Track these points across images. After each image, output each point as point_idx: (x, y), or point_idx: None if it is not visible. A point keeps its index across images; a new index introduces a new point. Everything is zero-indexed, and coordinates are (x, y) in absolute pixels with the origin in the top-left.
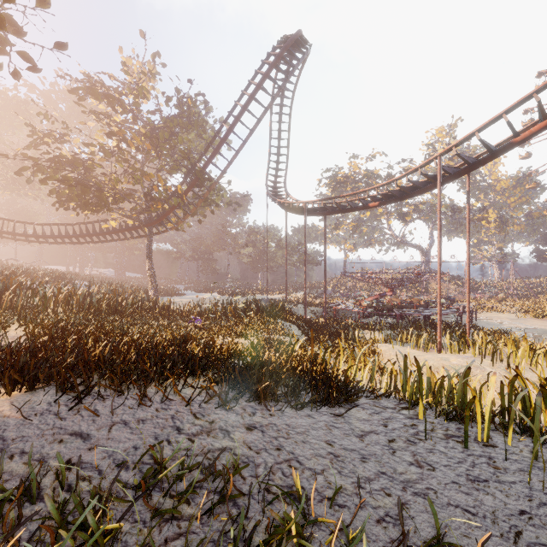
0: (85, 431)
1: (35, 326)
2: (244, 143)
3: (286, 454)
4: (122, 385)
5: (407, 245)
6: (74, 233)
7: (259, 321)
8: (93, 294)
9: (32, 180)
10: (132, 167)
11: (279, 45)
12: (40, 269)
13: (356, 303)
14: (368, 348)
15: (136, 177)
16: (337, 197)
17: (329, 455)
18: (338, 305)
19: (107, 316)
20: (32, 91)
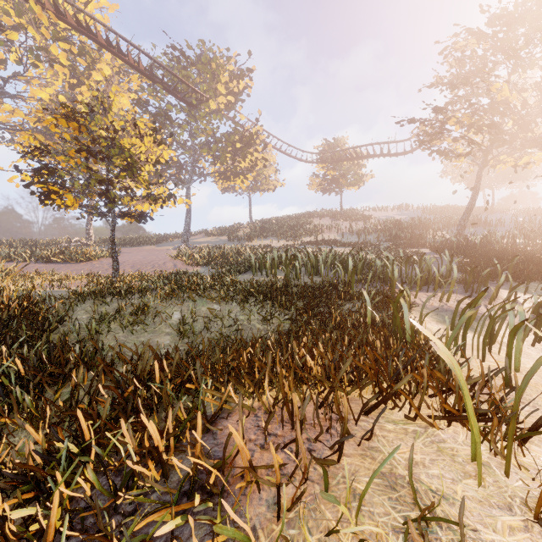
0: None
1: None
2: None
3: None
4: None
5: None
6: None
7: None
8: None
9: None
10: None
11: None
12: None
13: None
14: None
15: None
16: None
17: None
18: None
19: None
20: None
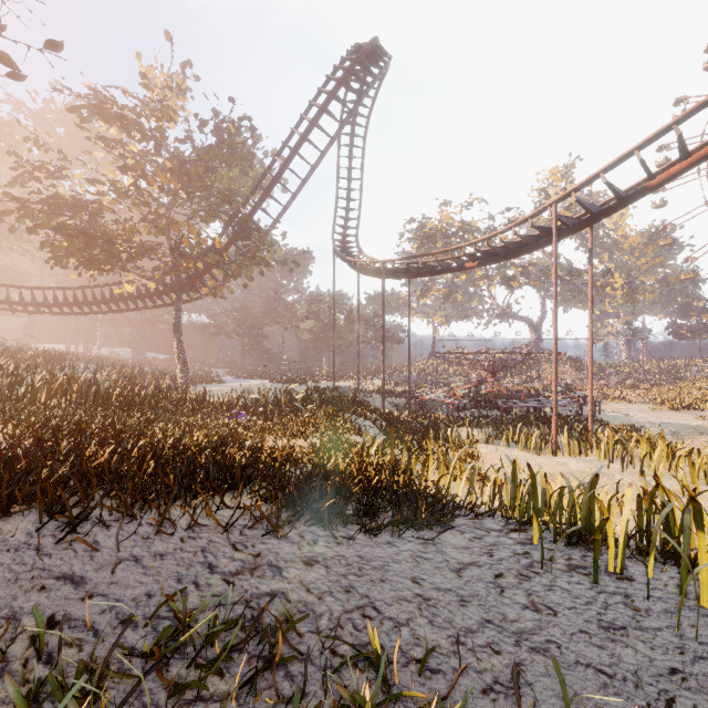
0: (78, 572)
1: (17, 425)
2: (303, 183)
3: (359, 598)
4: (135, 505)
5: (512, 318)
6: (76, 300)
7: (323, 417)
8: (100, 381)
9: (17, 228)
10: (154, 212)
11: (350, 56)
12: (29, 348)
13: (449, 392)
14: (465, 450)
15: (159, 226)
16: (424, 254)
17: (416, 599)
18: (426, 395)
19: (119, 411)
20: (18, 109)
